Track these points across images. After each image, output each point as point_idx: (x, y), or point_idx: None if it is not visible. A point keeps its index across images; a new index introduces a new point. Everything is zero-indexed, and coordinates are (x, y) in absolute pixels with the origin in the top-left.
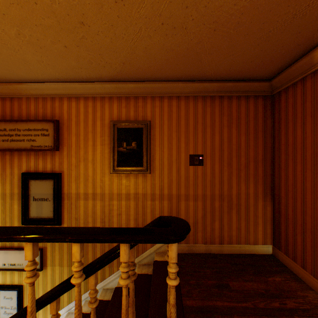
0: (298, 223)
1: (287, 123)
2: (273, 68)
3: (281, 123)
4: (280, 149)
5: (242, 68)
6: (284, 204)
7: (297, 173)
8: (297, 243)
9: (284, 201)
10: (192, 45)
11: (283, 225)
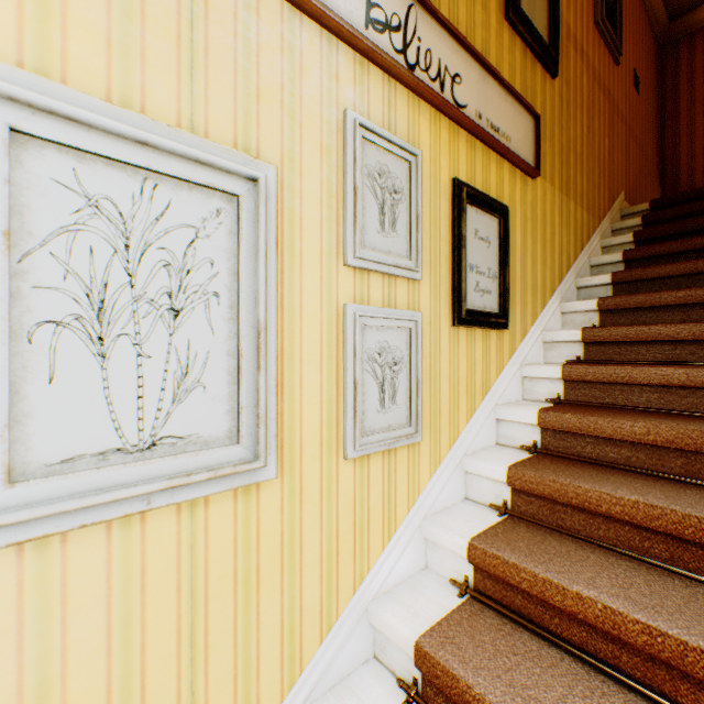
0: None
1: (693, 75)
2: None
3: (680, 79)
4: (677, 110)
5: None
6: (687, 173)
7: None
8: None
9: (686, 170)
10: None
11: None
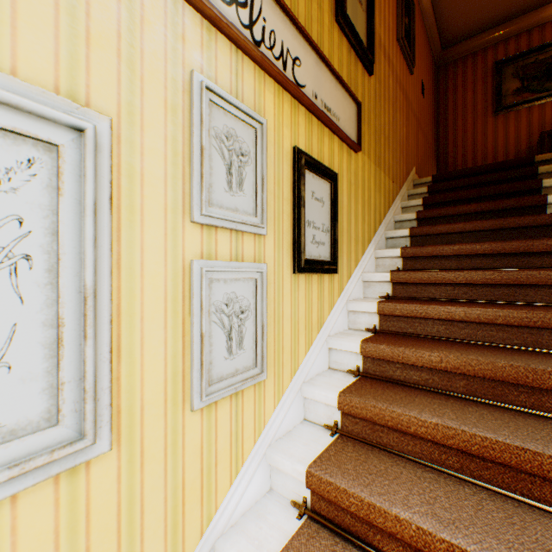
0: (468, 164)
1: (456, 90)
2: (462, 34)
3: (448, 91)
4: (447, 113)
5: (460, 15)
6: (453, 157)
7: (467, 126)
8: None
9: (452, 155)
10: None
11: None
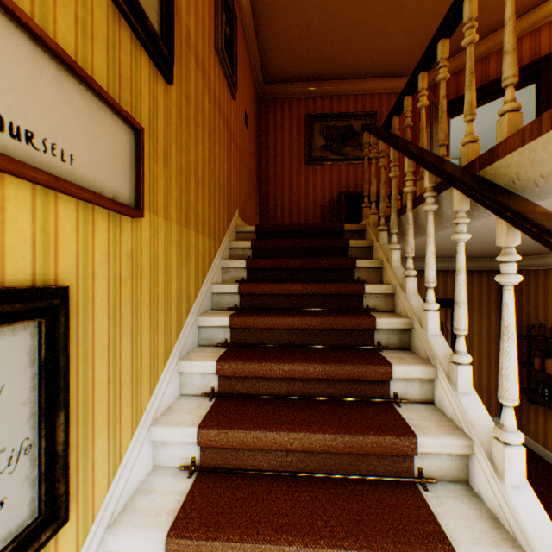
0: (287, 205)
1: (277, 129)
2: (282, 75)
3: (270, 128)
4: (269, 149)
5: (280, 55)
6: (274, 196)
7: (286, 168)
8: (286, 221)
9: (273, 193)
10: (314, 3)
11: (273, 213)
